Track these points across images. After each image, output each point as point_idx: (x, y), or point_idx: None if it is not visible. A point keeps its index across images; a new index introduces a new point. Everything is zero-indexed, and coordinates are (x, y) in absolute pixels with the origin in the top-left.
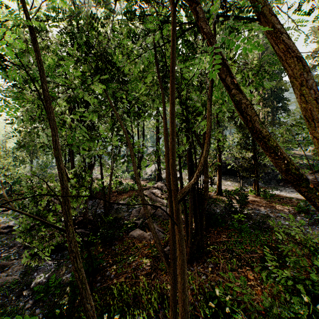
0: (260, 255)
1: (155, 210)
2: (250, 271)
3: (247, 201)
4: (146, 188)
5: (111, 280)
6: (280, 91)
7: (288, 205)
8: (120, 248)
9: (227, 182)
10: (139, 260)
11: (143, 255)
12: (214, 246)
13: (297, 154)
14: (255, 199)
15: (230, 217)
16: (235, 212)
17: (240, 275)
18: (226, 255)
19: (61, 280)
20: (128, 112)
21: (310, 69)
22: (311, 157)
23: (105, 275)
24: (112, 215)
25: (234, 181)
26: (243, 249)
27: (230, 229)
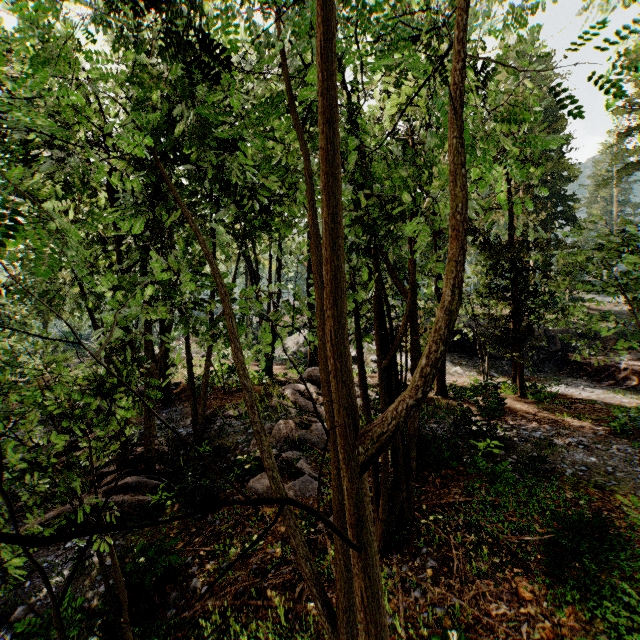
0: (542, 539)
1: (304, 430)
2: (524, 579)
3: (501, 408)
4: (285, 380)
5: (201, 602)
6: (559, 182)
7: (590, 418)
8: (225, 519)
9: (454, 368)
10: (268, 550)
11: (277, 538)
12: (437, 515)
13: (594, 310)
14: (518, 404)
15: (467, 445)
16: (477, 433)
17: (502, 588)
18: (465, 537)
19: (85, 601)
20: (245, 218)
21: (622, 135)
22: (623, 315)
23: (188, 588)
24: (212, 440)
25: (468, 366)
26: (503, 524)
27: (469, 474)
